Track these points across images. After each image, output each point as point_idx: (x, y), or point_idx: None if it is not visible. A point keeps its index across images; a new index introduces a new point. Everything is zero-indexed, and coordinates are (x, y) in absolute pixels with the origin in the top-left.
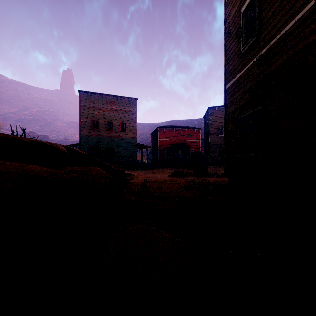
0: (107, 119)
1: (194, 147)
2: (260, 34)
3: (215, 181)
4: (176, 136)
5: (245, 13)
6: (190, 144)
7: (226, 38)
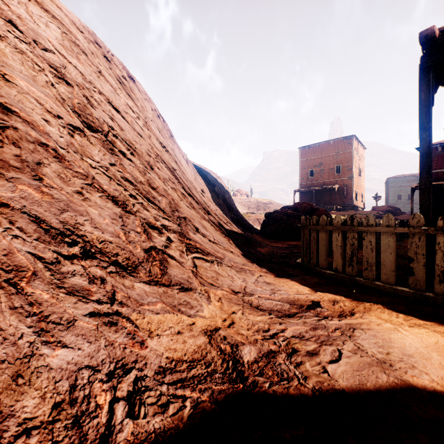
0: (408, 192)
1: None
2: None
3: None
4: None
5: None
6: None
7: None
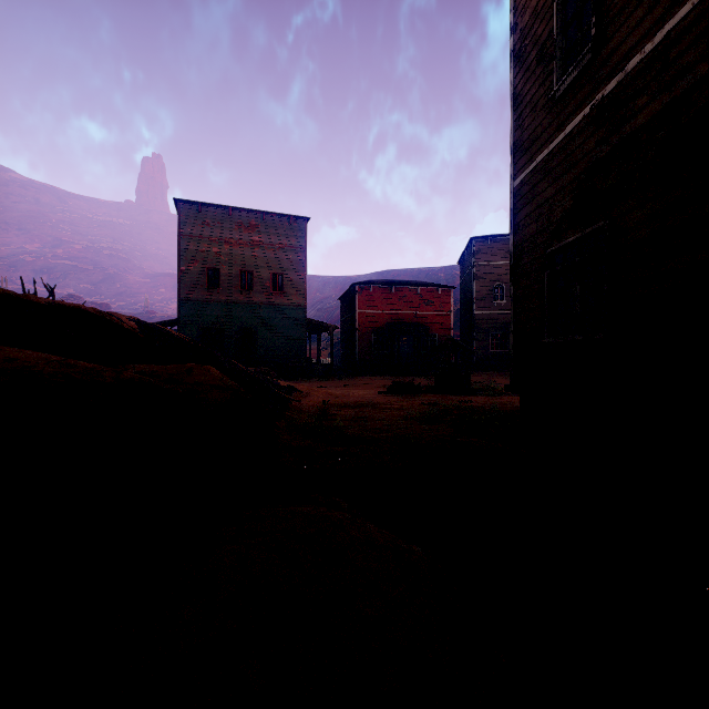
0: (241, 264)
1: (437, 330)
2: (601, 47)
3: (488, 405)
4: (397, 303)
5: (563, 2)
6: (429, 322)
7: (517, 66)
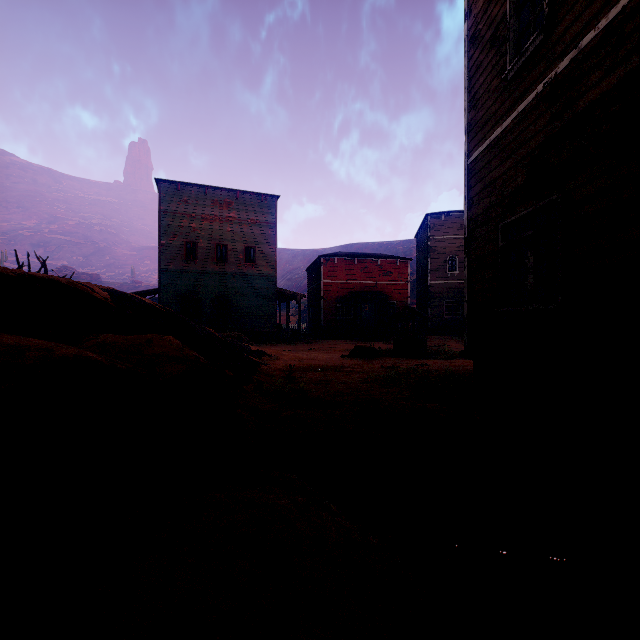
0: (217, 238)
1: (396, 298)
2: (554, 27)
3: (443, 369)
4: (359, 273)
5: None
6: (388, 291)
7: (471, 50)
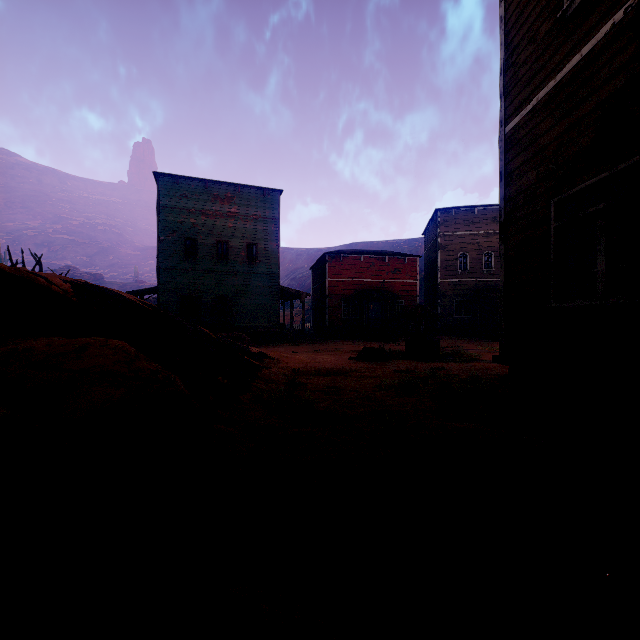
0: (217, 234)
1: (404, 297)
2: None
3: (463, 373)
4: (366, 271)
5: None
6: (396, 289)
7: None
